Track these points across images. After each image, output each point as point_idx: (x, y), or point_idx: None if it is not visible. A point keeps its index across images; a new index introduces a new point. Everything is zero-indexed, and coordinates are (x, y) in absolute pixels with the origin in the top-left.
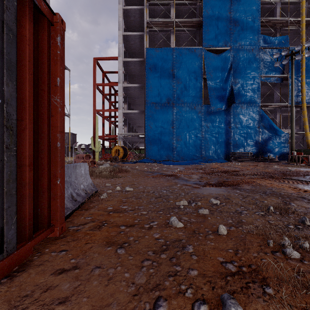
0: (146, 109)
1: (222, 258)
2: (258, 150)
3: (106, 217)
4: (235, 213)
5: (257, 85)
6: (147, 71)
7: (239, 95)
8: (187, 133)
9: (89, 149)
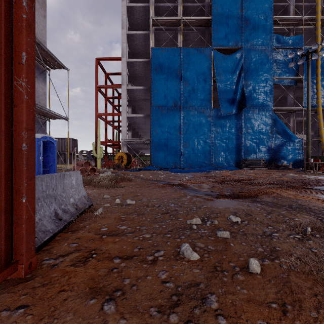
0: (151, 113)
1: (265, 322)
2: (271, 157)
3: (97, 243)
4: (264, 236)
5: (270, 87)
6: (152, 73)
7: (250, 98)
8: (195, 139)
9: (91, 156)
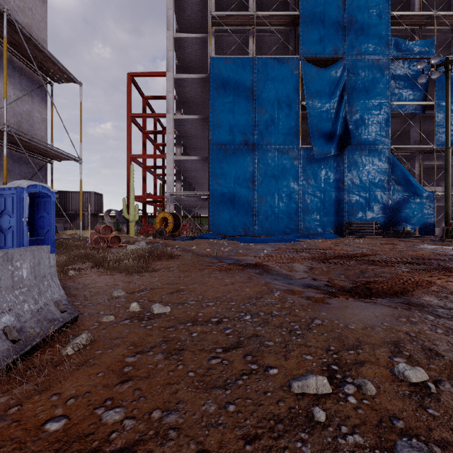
0: (210, 153)
1: None
2: (388, 219)
3: None
4: None
5: (386, 116)
6: (211, 94)
7: (356, 132)
8: (276, 193)
9: (123, 218)
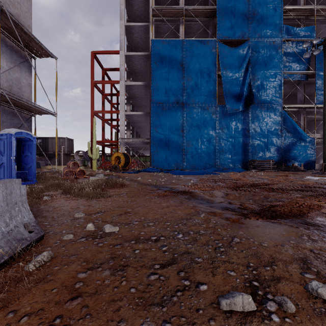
0: (151, 110)
1: None
2: (281, 157)
3: None
4: None
5: (280, 82)
6: (152, 67)
7: (258, 94)
8: (199, 138)
9: (88, 157)
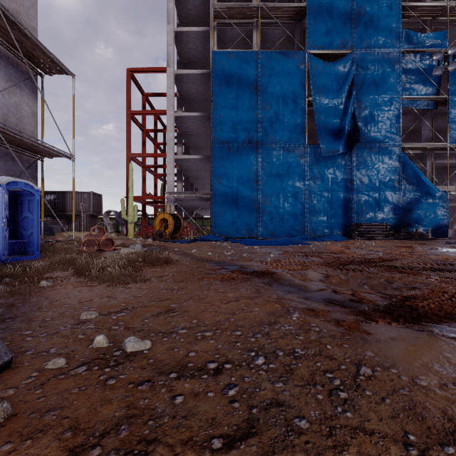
0: (213, 152)
1: None
2: (398, 220)
3: None
4: None
5: (397, 112)
6: (213, 90)
7: (366, 129)
8: (281, 193)
9: (123, 219)
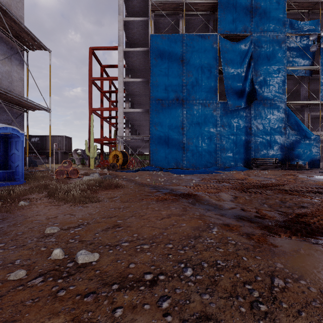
0: (151, 107)
1: None
2: (284, 155)
3: None
4: None
5: (283, 78)
6: (151, 62)
7: (260, 90)
8: (200, 136)
9: (87, 155)
